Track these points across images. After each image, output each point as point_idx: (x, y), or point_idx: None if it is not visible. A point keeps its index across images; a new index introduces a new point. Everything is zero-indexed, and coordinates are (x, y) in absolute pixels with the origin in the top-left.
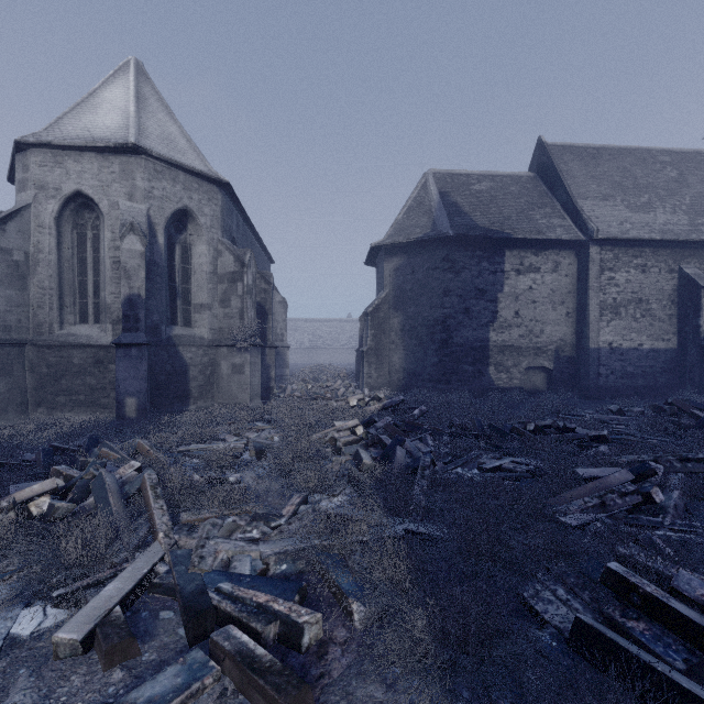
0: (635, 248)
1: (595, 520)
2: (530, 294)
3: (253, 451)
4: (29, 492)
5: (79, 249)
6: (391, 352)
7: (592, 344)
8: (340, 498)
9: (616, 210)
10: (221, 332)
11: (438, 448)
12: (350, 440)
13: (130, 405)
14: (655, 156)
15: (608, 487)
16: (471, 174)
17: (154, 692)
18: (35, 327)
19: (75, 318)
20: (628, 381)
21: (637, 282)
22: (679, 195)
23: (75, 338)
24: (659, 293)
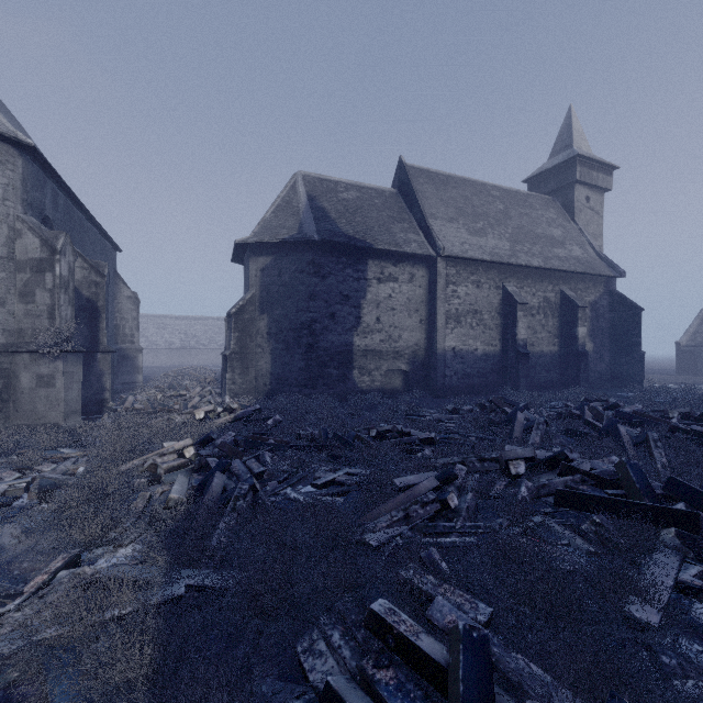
0: (472, 266)
1: (398, 535)
2: (390, 302)
3: (34, 493)
4: None
5: None
6: (257, 356)
7: (440, 349)
8: (130, 549)
9: (459, 232)
10: (21, 334)
11: (275, 465)
12: (176, 465)
13: None
14: (488, 190)
15: (417, 496)
16: (340, 182)
17: None
18: None
19: None
20: (467, 380)
21: (474, 295)
22: (504, 225)
23: None
24: (489, 305)
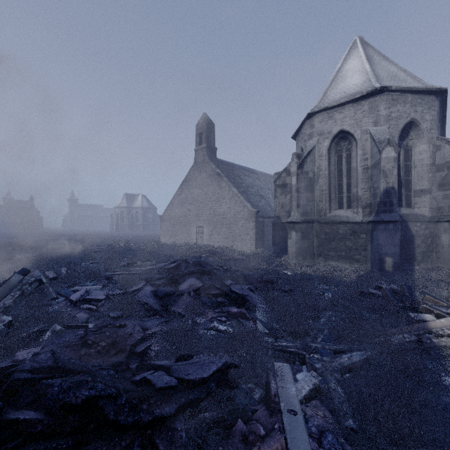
0: None
1: None
2: None
3: None
4: (439, 323)
5: (337, 165)
6: None
7: None
8: None
9: None
10: (439, 210)
11: None
12: None
13: (387, 262)
14: None
15: None
16: None
17: None
18: (317, 212)
19: (335, 206)
20: None
21: None
22: None
23: (339, 218)
24: None
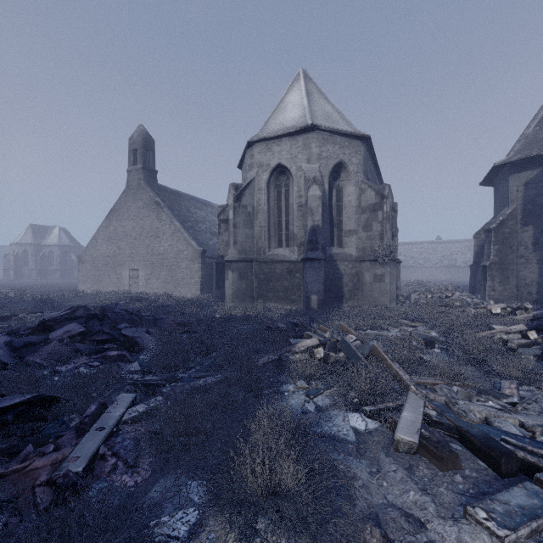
0: None
1: None
2: None
3: (422, 341)
4: (305, 344)
5: (277, 200)
6: (518, 266)
7: None
8: None
9: None
10: (364, 250)
11: None
12: (522, 343)
13: (313, 300)
14: None
15: None
16: None
17: (519, 502)
18: (257, 250)
19: (275, 244)
20: None
21: None
22: None
23: (277, 256)
24: None
